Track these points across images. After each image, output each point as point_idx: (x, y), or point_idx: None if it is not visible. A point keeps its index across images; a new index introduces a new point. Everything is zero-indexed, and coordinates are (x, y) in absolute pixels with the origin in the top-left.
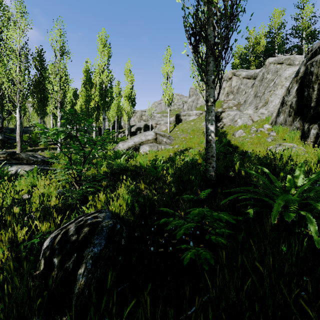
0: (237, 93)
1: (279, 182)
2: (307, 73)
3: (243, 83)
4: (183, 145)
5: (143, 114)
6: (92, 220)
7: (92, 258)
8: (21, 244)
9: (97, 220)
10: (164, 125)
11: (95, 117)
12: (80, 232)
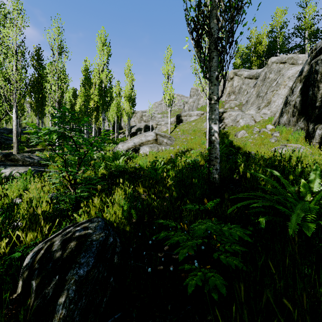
0: (239, 93)
1: (292, 187)
2: (312, 71)
3: (245, 83)
4: (184, 146)
5: (144, 114)
6: (81, 232)
7: (76, 282)
8: (0, 259)
9: (86, 232)
10: (165, 125)
11: (94, 118)
12: (65, 248)
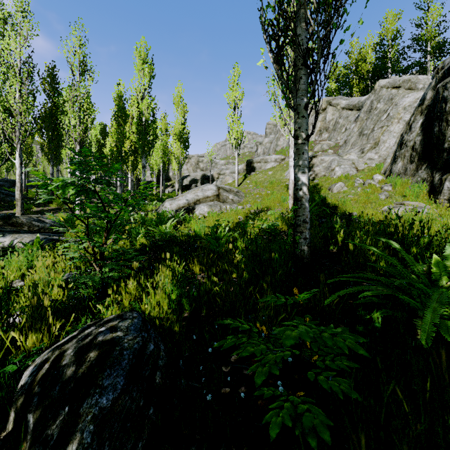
0: (334, 130)
1: (418, 266)
2: (438, 99)
3: (342, 116)
4: (257, 204)
5: (201, 160)
6: (106, 336)
7: (96, 419)
8: None
9: (114, 336)
10: (230, 175)
11: (131, 164)
12: (81, 361)
